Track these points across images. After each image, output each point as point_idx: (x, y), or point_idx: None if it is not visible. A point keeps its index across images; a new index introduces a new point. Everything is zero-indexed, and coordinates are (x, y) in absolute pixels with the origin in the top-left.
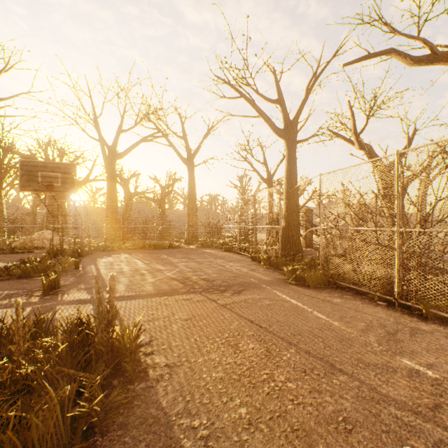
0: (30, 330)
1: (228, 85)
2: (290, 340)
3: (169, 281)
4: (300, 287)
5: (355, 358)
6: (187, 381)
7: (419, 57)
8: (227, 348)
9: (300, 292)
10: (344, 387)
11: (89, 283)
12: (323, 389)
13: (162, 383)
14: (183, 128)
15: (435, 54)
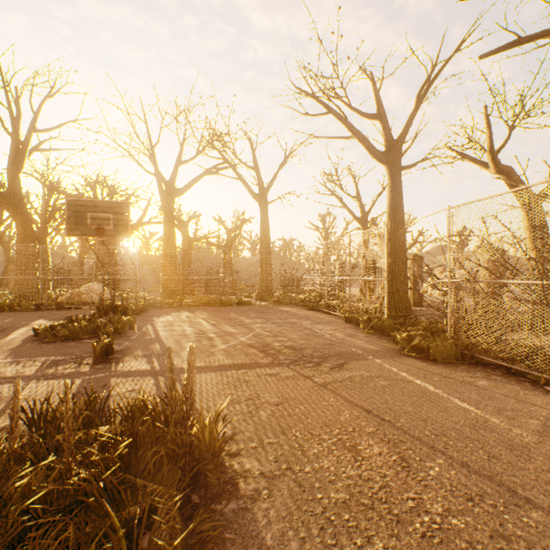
0: (81, 412)
1: (312, 98)
2: (432, 443)
3: (245, 349)
4: (422, 361)
5: (544, 480)
6: (295, 504)
7: None
8: (342, 452)
9: (425, 369)
10: (546, 533)
11: (147, 348)
12: (511, 534)
13: (260, 505)
14: (254, 156)
15: None
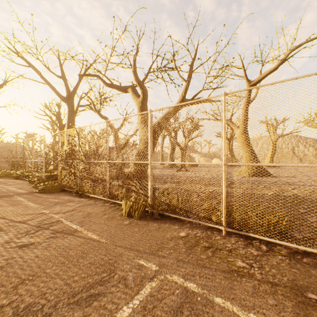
0: None
1: (17, 55)
2: None
3: None
4: (41, 193)
5: (21, 214)
6: None
7: (108, 84)
8: None
9: (36, 196)
10: None
11: None
12: None
13: None
14: None
15: (112, 85)
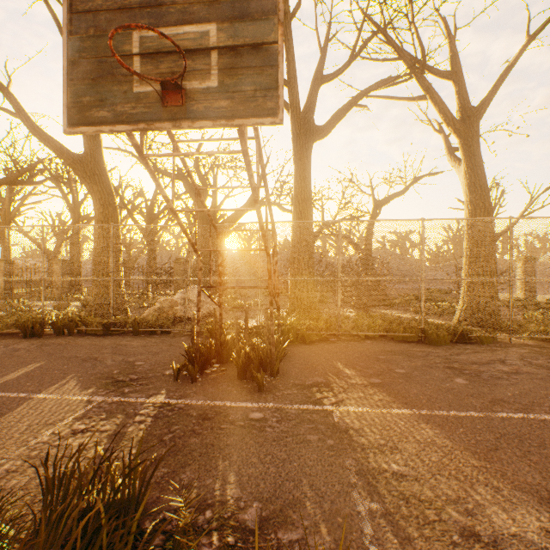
0: None
1: None
2: None
3: None
4: None
5: None
6: None
7: None
8: None
9: None
10: None
11: None
12: None
13: None
14: (454, 49)
15: None
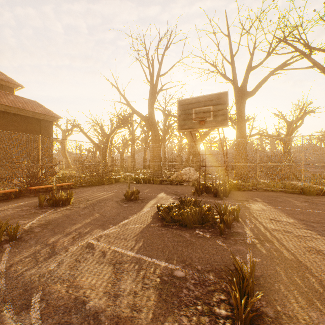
0: None
1: None
2: None
3: None
4: None
5: None
6: None
7: None
8: None
9: None
10: None
11: (301, 291)
12: None
13: None
14: None
15: None
